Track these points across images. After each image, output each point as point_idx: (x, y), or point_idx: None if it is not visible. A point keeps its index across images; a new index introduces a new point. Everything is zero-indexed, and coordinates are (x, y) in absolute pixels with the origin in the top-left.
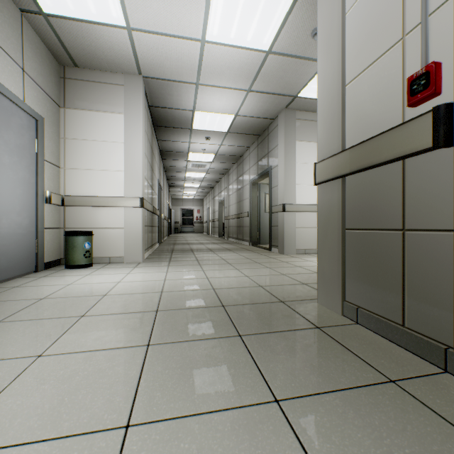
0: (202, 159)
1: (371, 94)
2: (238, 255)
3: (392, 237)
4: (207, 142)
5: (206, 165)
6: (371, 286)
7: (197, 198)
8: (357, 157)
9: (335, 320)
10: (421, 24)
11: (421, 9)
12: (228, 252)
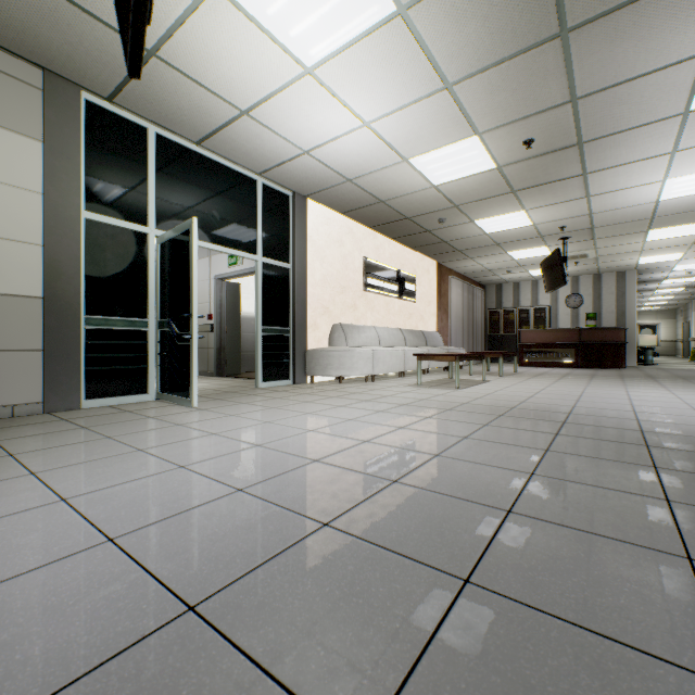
0: None
1: (203, 312)
2: None
3: (207, 350)
4: None
5: None
6: (203, 364)
7: None
8: (200, 328)
9: None
10: (210, 304)
11: (210, 300)
12: None
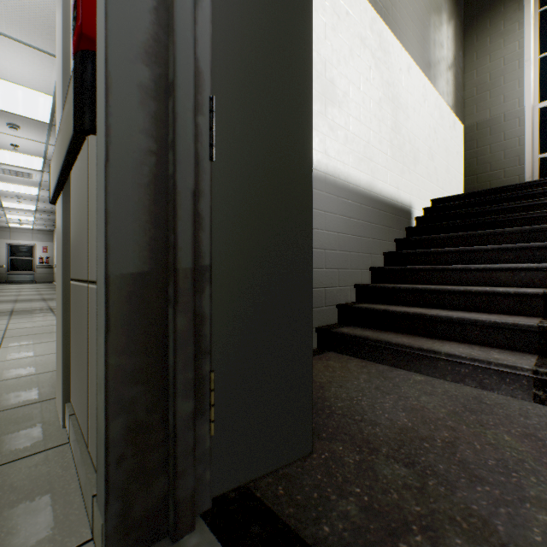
0: (20, 162)
1: None
2: (54, 318)
3: (85, 293)
4: (17, 134)
5: (33, 175)
6: (79, 377)
7: (42, 229)
8: (58, 152)
9: (33, 444)
10: None
11: None
12: (39, 315)
